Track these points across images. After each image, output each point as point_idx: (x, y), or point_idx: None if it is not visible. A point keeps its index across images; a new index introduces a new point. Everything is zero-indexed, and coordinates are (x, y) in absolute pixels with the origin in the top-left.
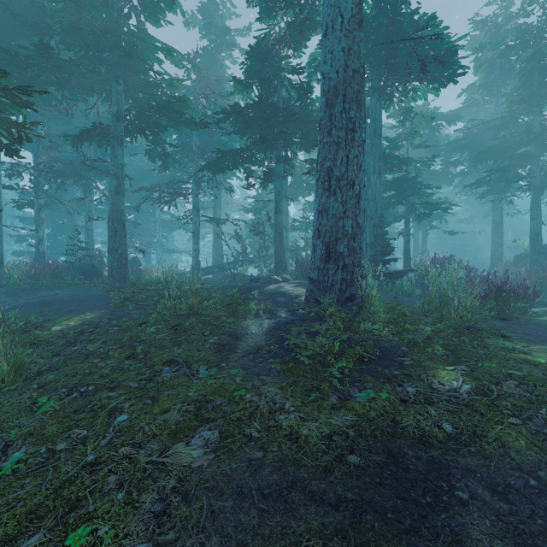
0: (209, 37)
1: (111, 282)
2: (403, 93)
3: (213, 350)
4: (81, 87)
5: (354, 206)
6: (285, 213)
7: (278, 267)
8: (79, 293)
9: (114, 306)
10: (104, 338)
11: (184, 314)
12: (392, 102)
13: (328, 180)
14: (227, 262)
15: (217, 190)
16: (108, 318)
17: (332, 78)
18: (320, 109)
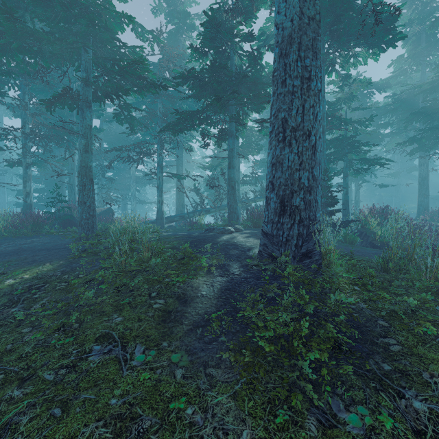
0: (173, 22)
1: (80, 231)
2: (345, 59)
3: (156, 320)
4: (53, 55)
5: (310, 157)
6: (237, 169)
7: (231, 217)
8: (52, 241)
9: (73, 257)
10: (48, 296)
11: (132, 272)
12: (334, 68)
13: (282, 131)
14: (187, 212)
15: (179, 150)
16: (62, 271)
17: (286, 27)
18: (274, 61)
